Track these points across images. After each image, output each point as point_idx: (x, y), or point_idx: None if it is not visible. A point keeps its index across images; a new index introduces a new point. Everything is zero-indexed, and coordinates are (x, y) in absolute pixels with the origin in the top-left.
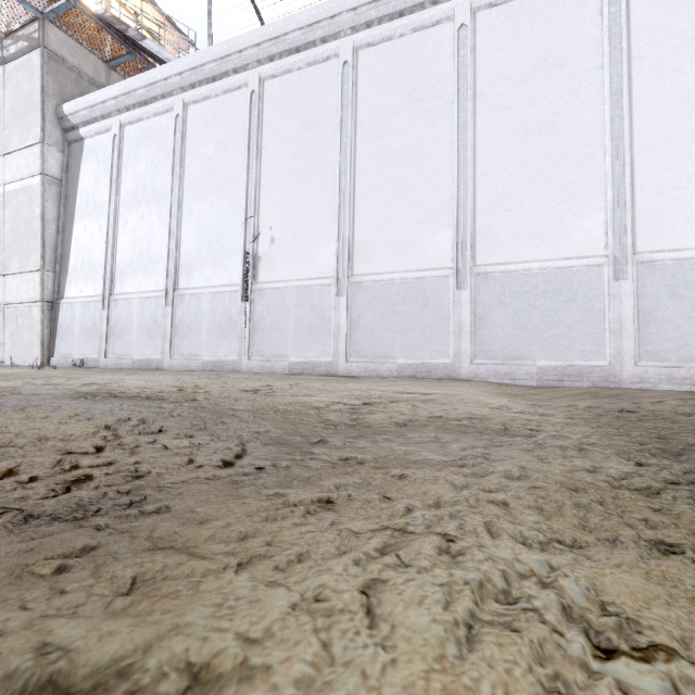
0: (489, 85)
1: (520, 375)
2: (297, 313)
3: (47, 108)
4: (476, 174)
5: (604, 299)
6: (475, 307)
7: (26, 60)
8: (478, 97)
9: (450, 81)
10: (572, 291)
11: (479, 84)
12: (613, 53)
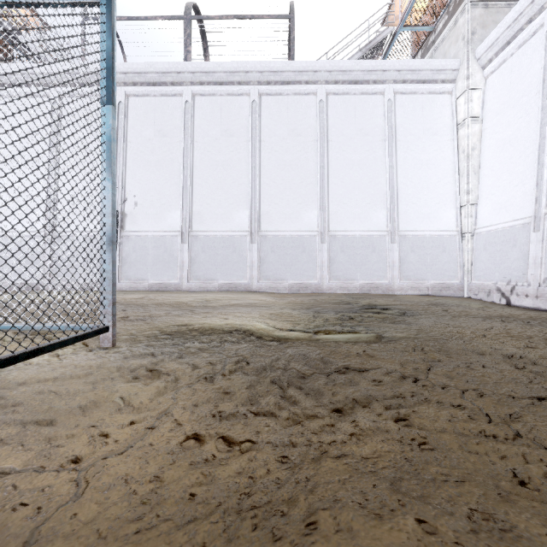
0: (267, 136)
1: (281, 288)
2: (154, 252)
3: None
4: (261, 182)
5: (317, 251)
6: (260, 253)
7: None
8: (262, 141)
9: (247, 129)
10: (304, 247)
11: (262, 134)
12: (321, 136)
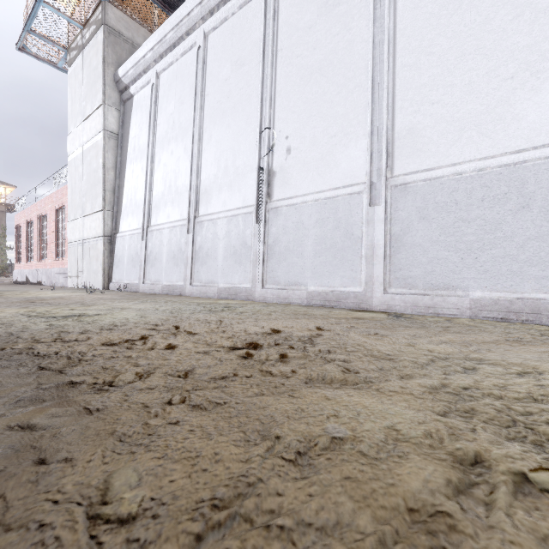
0: None
1: None
2: (316, 232)
3: (107, 74)
4: None
5: None
6: None
7: (94, 40)
8: None
9: None
10: None
11: None
12: None
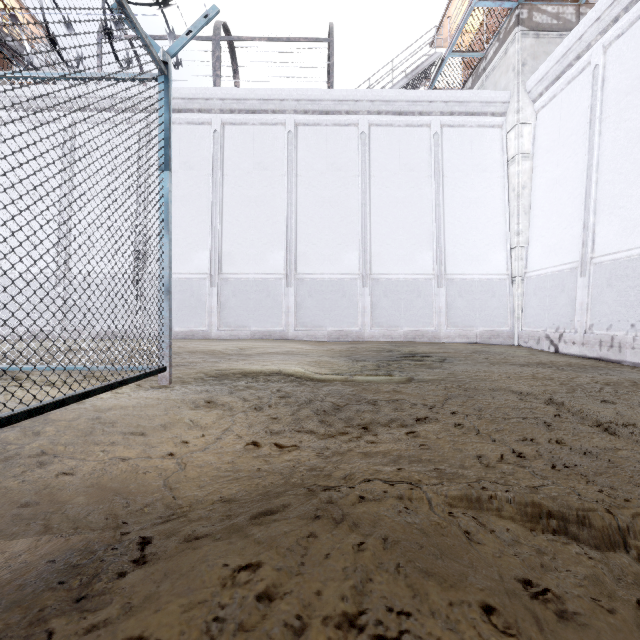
0: (304, 170)
1: (319, 336)
2: (180, 297)
3: None
4: (297, 221)
5: (358, 296)
6: (296, 298)
7: None
8: (298, 176)
9: (283, 162)
10: (344, 291)
11: (299, 168)
12: (363, 171)
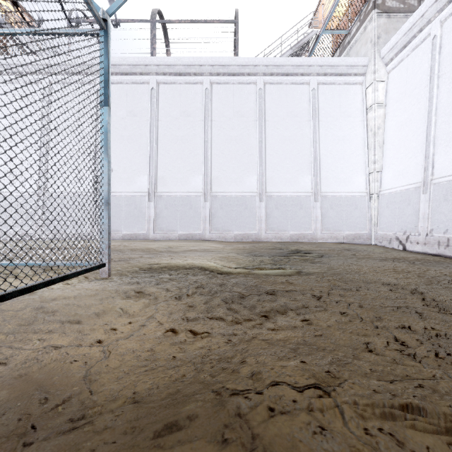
0: (217, 117)
1: (228, 237)
2: (127, 209)
3: None
4: (212, 153)
5: (256, 208)
6: (211, 210)
7: None
8: (213, 121)
9: (201, 111)
10: (246, 205)
11: (213, 115)
12: (260, 117)
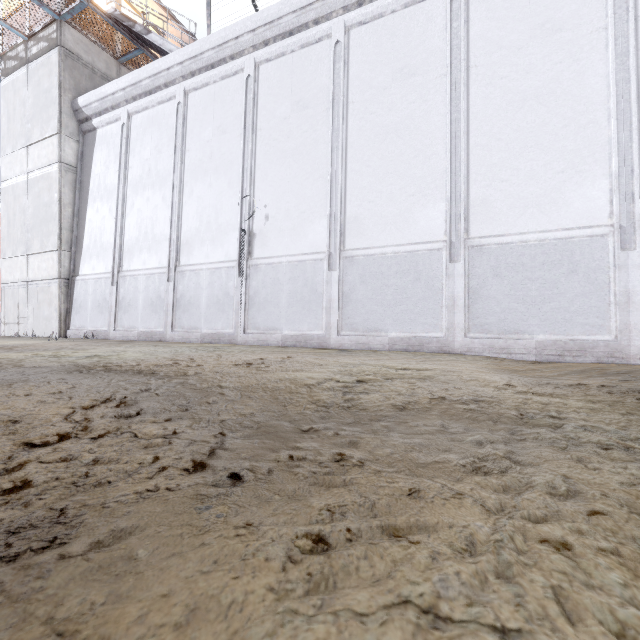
0: (483, 55)
1: (517, 349)
2: (290, 287)
3: (64, 101)
4: (469, 145)
5: (609, 270)
6: (468, 280)
7: (46, 59)
8: (471, 68)
9: (442, 54)
10: (574, 263)
11: (472, 54)
12: (617, 13)
